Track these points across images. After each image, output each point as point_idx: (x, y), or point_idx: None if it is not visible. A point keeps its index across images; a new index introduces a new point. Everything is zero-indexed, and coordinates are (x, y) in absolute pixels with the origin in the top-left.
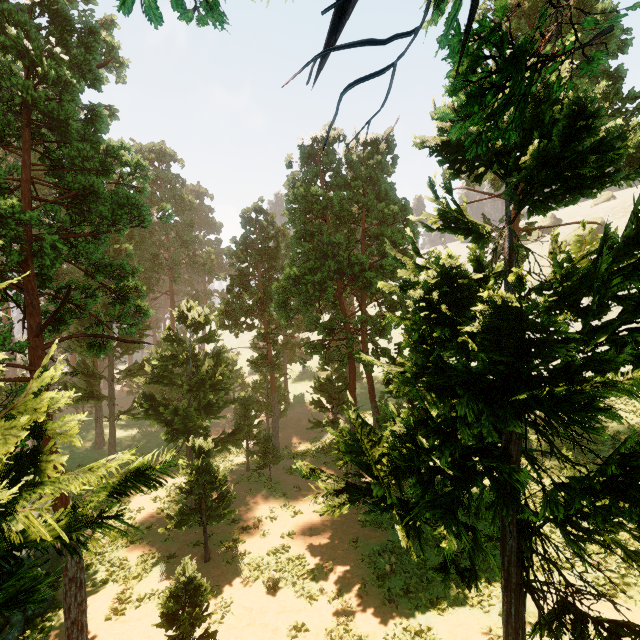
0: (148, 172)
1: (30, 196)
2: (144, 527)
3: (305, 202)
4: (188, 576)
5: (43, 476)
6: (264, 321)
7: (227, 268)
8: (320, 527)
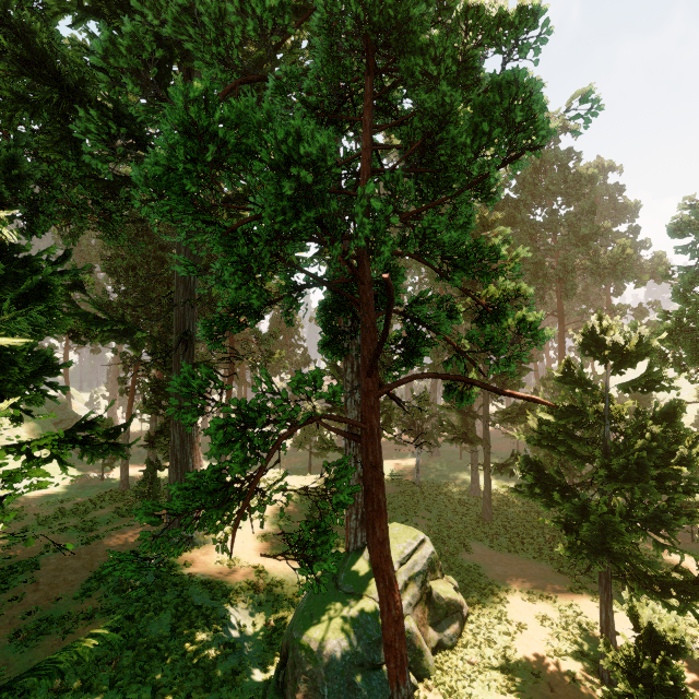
0: (543, 25)
1: (369, 169)
2: (527, 668)
3: None
4: None
5: None
6: None
7: (649, 269)
8: None
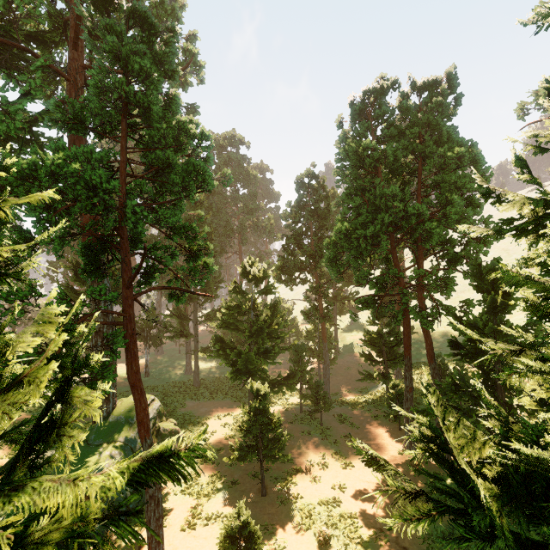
0: (211, 141)
1: (125, 174)
2: (215, 449)
3: (356, 157)
4: (242, 521)
5: (59, 455)
6: (315, 276)
7: (284, 230)
8: (372, 487)
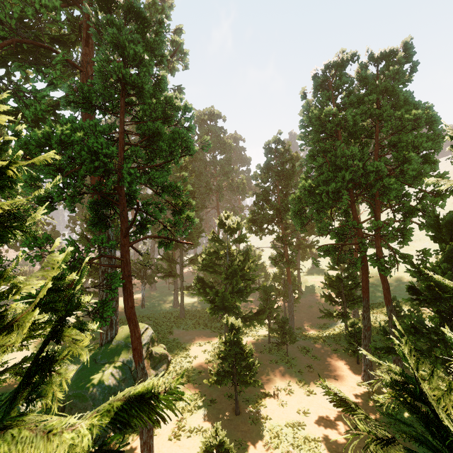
0: (193, 113)
1: (123, 142)
2: (197, 371)
3: (319, 122)
4: (219, 439)
5: (49, 392)
6: (281, 227)
7: (254, 189)
8: (334, 414)
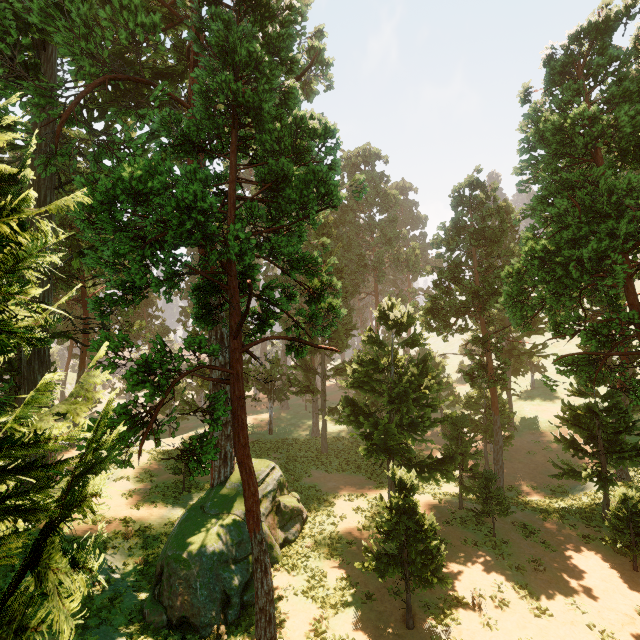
0: (338, 138)
1: (235, 196)
2: (345, 541)
3: (560, 137)
4: None
5: None
6: (481, 322)
7: (432, 263)
8: None
